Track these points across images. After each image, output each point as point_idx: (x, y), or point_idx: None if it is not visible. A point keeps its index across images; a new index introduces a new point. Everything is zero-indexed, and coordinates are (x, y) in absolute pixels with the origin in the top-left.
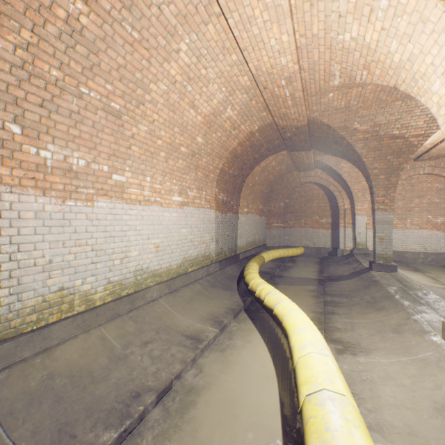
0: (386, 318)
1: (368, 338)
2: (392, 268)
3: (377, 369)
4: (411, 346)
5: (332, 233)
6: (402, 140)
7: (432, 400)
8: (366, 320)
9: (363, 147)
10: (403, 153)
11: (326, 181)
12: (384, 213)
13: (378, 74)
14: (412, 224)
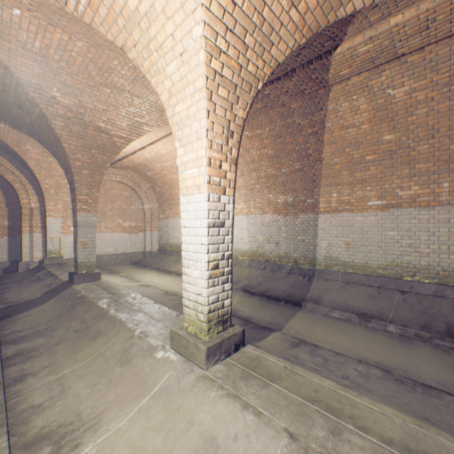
0: (107, 346)
1: (93, 395)
2: (97, 276)
3: (119, 449)
4: (147, 376)
5: (12, 241)
6: (109, 136)
7: (194, 448)
8: (81, 362)
9: (66, 128)
10: (109, 151)
11: (1, 165)
12: (88, 214)
13: (104, 16)
14: (107, 228)
